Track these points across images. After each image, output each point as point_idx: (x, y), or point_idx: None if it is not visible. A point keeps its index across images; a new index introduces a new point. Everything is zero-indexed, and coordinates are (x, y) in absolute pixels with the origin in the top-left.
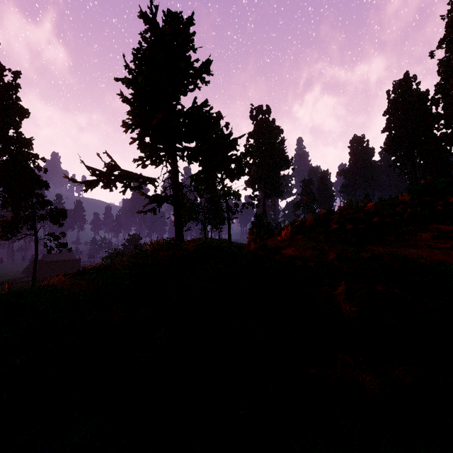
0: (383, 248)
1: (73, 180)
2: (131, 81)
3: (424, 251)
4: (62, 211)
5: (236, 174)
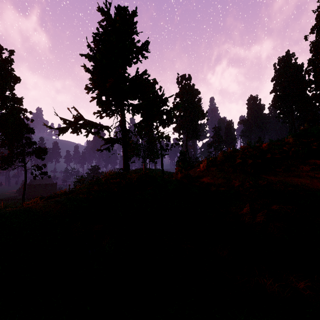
0: (275, 177)
1: (50, 127)
2: (91, 56)
3: (306, 180)
4: (44, 149)
5: (166, 123)
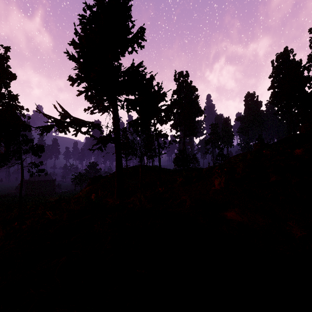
0: None
1: (30, 126)
2: (78, 43)
3: None
4: (40, 146)
5: (164, 120)
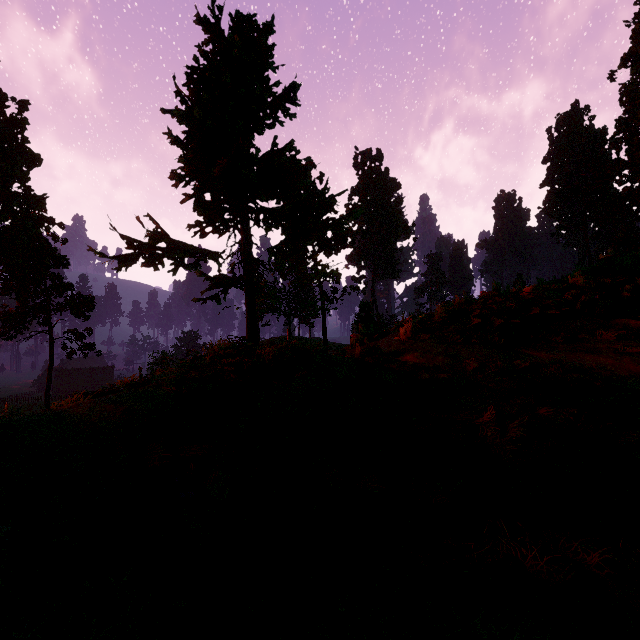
0: (547, 354)
1: (102, 255)
2: (184, 113)
3: (607, 358)
4: (88, 298)
5: (333, 246)
